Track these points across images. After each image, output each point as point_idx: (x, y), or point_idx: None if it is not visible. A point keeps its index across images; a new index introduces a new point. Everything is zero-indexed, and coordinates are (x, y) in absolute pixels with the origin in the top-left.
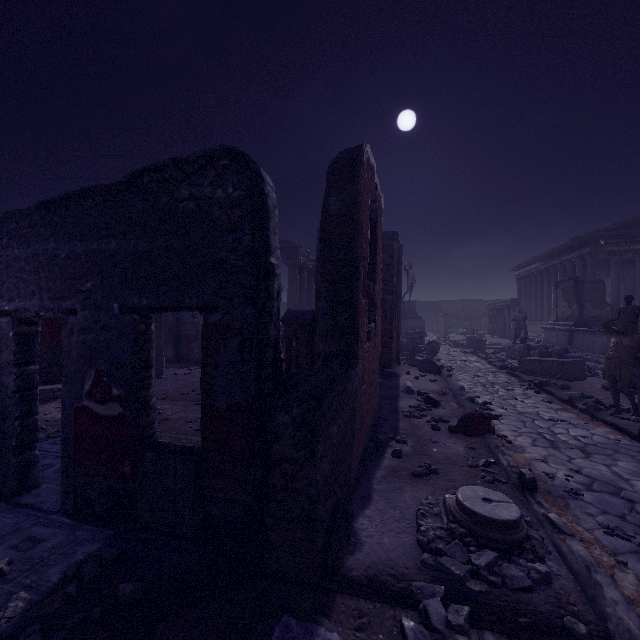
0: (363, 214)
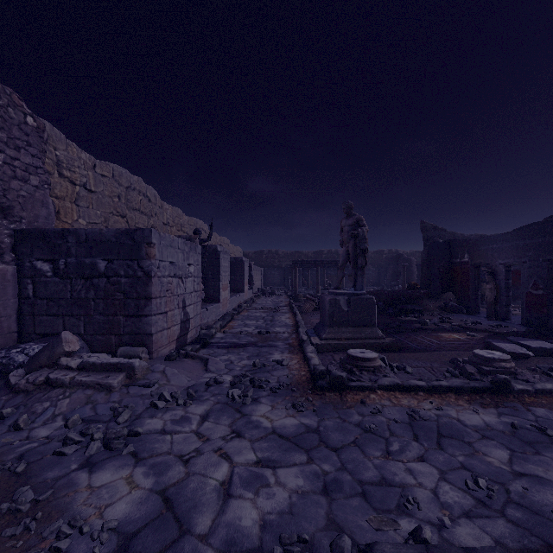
0: None
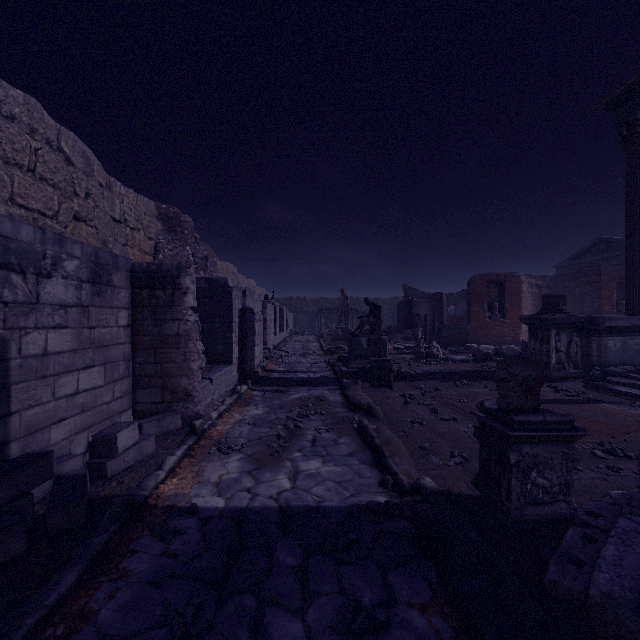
0: (475, 291)
